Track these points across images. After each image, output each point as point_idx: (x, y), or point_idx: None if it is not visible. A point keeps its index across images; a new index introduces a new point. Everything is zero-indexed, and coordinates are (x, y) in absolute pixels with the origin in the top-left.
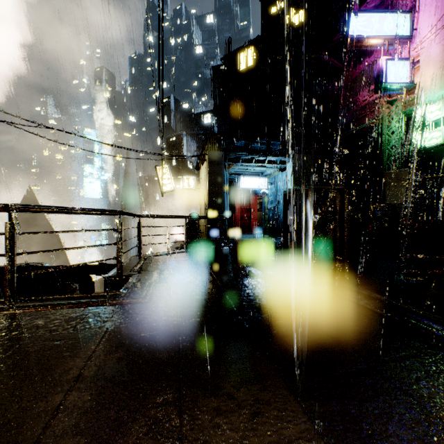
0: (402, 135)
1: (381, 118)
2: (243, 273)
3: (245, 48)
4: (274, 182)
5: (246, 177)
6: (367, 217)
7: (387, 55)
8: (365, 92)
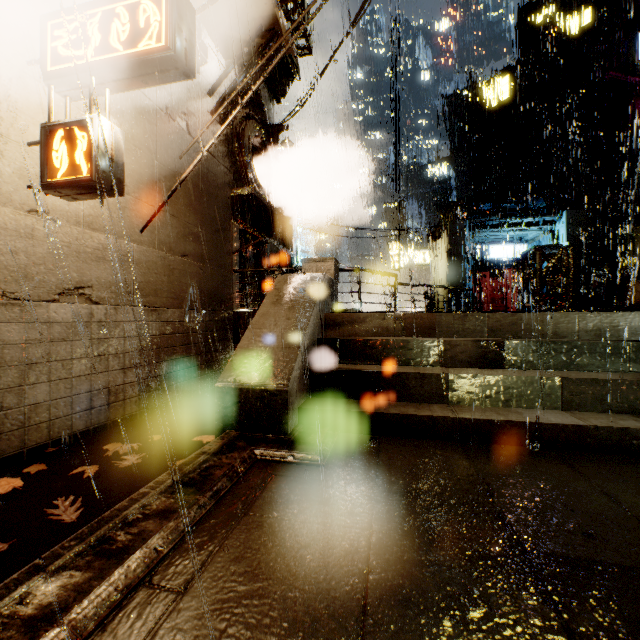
0: None
1: None
2: None
3: (496, 78)
4: None
5: (496, 245)
6: (616, 272)
7: None
8: None
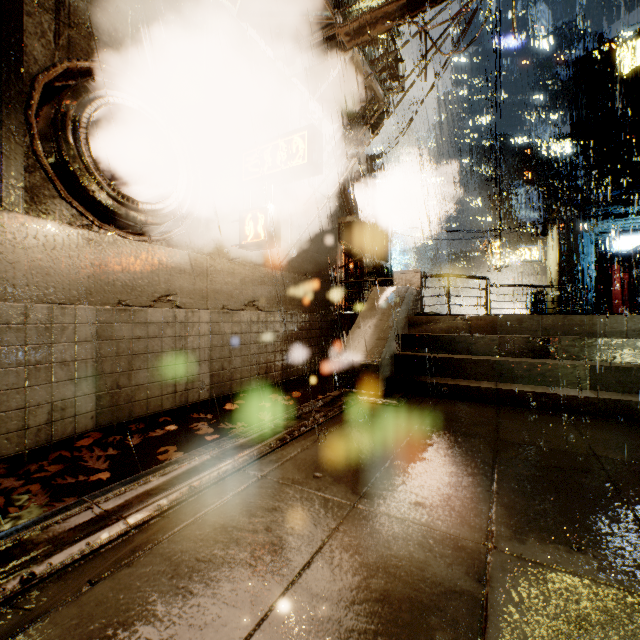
0: None
1: None
2: None
3: (629, 41)
4: None
5: (623, 236)
6: None
7: None
8: None
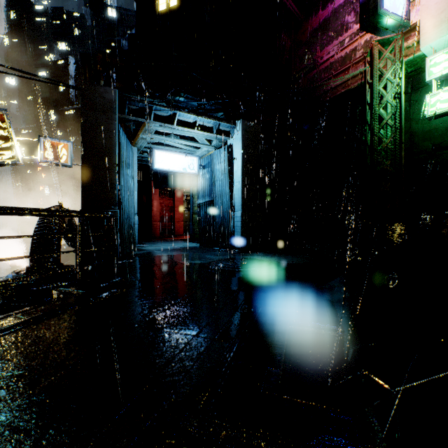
0: (402, 93)
1: (372, 66)
2: None
3: None
4: (208, 165)
5: (164, 151)
6: None
7: None
8: (330, 47)
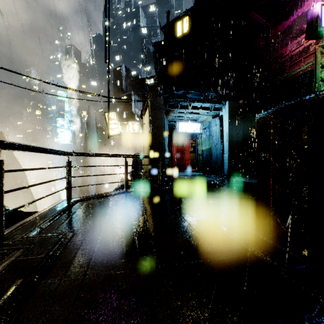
0: None
1: (315, 63)
2: (199, 240)
3: (181, 18)
4: (207, 127)
5: (183, 122)
6: None
7: (321, 1)
8: (291, 45)
